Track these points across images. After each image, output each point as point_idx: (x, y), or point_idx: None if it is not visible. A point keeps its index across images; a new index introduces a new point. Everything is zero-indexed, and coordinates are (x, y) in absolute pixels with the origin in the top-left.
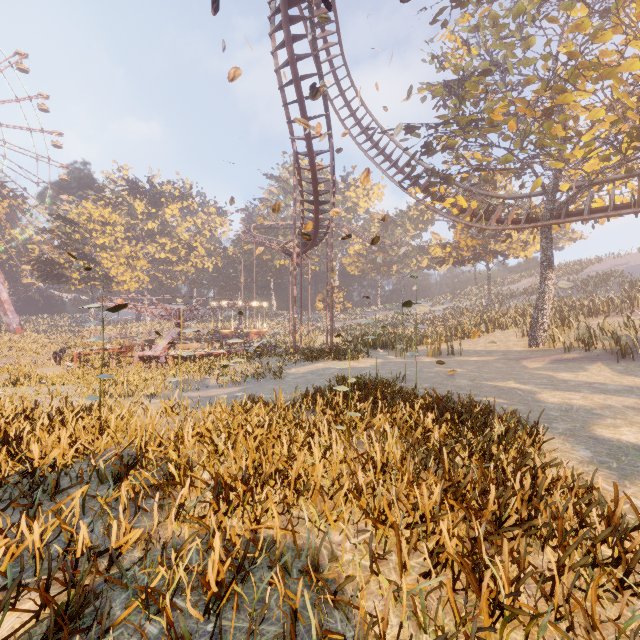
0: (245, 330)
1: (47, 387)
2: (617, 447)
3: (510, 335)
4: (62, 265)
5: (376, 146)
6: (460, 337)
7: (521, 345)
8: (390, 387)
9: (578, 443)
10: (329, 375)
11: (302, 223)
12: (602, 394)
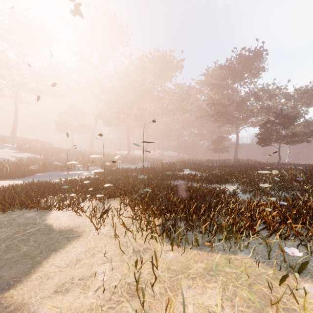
0: None
1: None
2: None
3: None
4: None
5: None
6: None
7: None
8: None
9: None
10: None
11: None
12: None
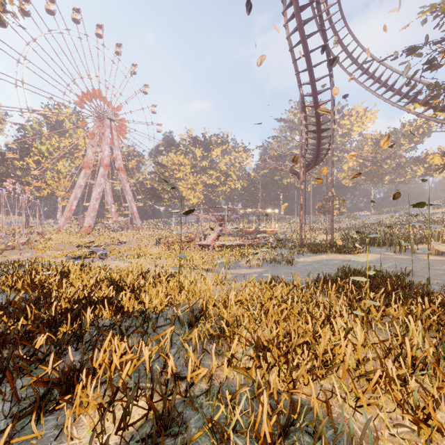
0: (262, 229)
1: (153, 260)
2: None
3: None
4: (160, 191)
5: (372, 76)
6: None
7: None
8: (400, 280)
9: None
10: (332, 265)
11: (306, 148)
12: None
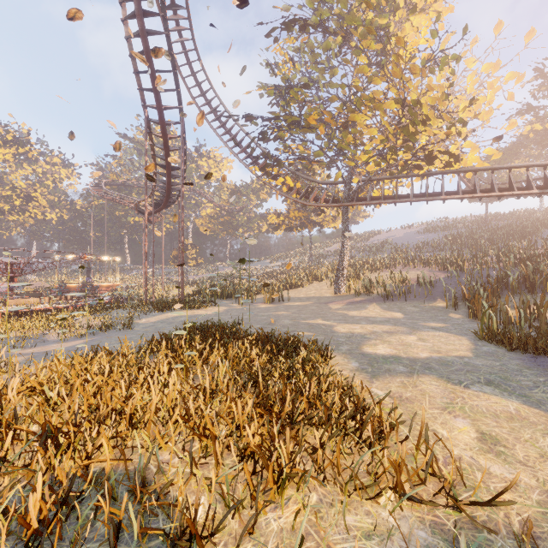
0: (95, 284)
1: None
2: (373, 358)
3: (323, 285)
4: None
5: (224, 126)
6: (289, 287)
7: (330, 292)
8: (228, 329)
9: (352, 358)
10: (178, 323)
11: (155, 185)
12: (372, 324)
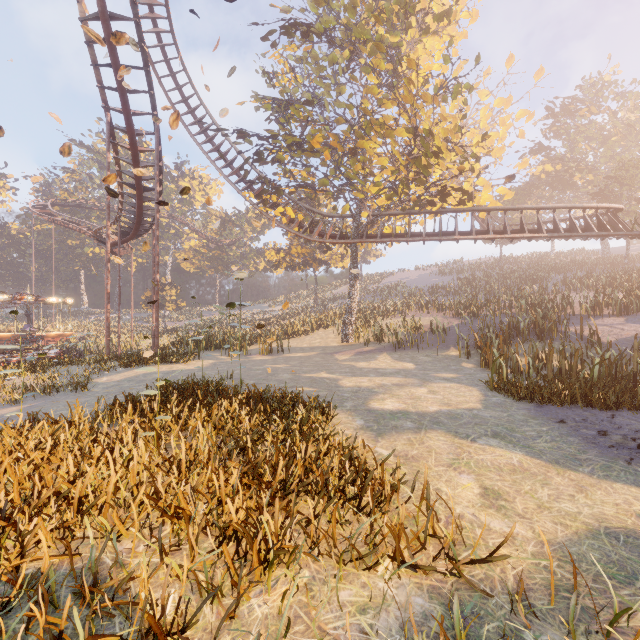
0: (37, 333)
1: None
2: (380, 414)
3: (330, 333)
4: None
5: (211, 141)
6: (290, 336)
7: (336, 341)
8: (213, 387)
9: (357, 415)
10: (151, 381)
11: (121, 208)
12: (382, 376)
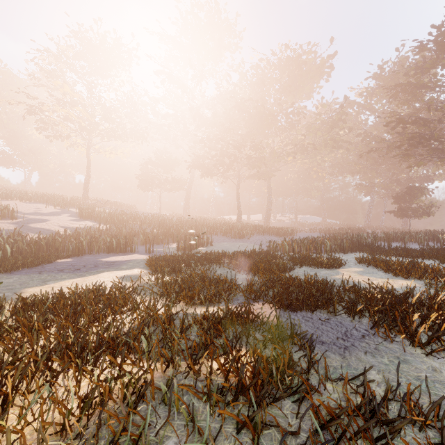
0: None
1: None
2: None
3: None
4: None
5: None
6: None
7: None
8: None
9: None
10: None
11: None
12: None
